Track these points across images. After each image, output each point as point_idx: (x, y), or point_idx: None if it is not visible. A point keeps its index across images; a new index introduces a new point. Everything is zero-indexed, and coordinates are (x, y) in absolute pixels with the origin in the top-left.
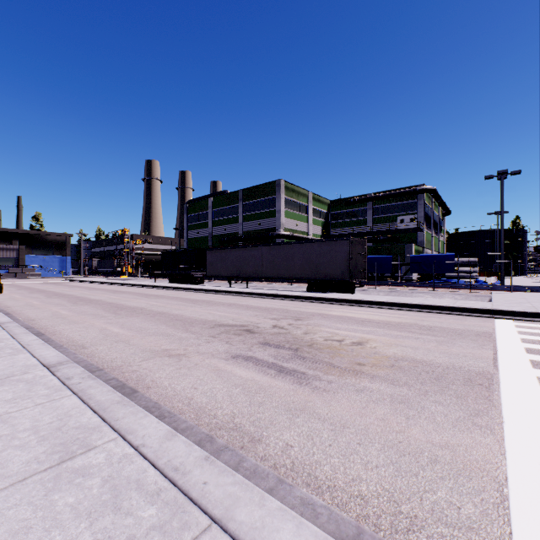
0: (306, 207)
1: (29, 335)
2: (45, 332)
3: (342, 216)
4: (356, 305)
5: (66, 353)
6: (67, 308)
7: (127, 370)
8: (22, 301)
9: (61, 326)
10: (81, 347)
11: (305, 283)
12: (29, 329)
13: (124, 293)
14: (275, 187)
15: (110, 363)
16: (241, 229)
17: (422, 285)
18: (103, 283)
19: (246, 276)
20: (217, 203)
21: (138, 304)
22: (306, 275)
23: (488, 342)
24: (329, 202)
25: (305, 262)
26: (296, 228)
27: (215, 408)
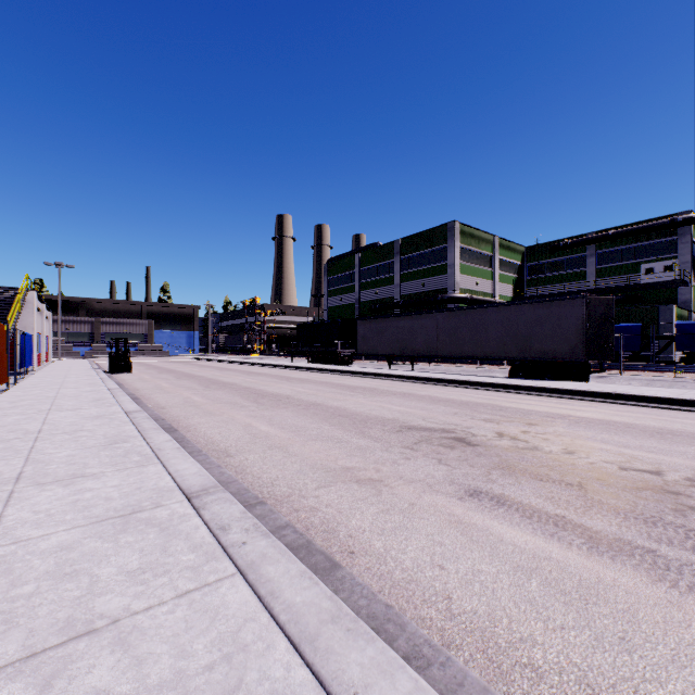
0: (490, 259)
1: (160, 432)
2: (178, 425)
3: (544, 268)
4: (615, 401)
5: (207, 463)
6: (199, 393)
7: (301, 506)
8: (151, 383)
9: (195, 418)
10: (224, 453)
11: (496, 365)
12: (159, 421)
13: (260, 375)
14: (446, 233)
15: (270, 487)
16: (398, 293)
17: None
18: (233, 363)
19: (413, 354)
20: (365, 260)
21: (281, 390)
22: (508, 353)
23: None
24: (524, 249)
25: (507, 334)
26: (476, 288)
27: (520, 641)
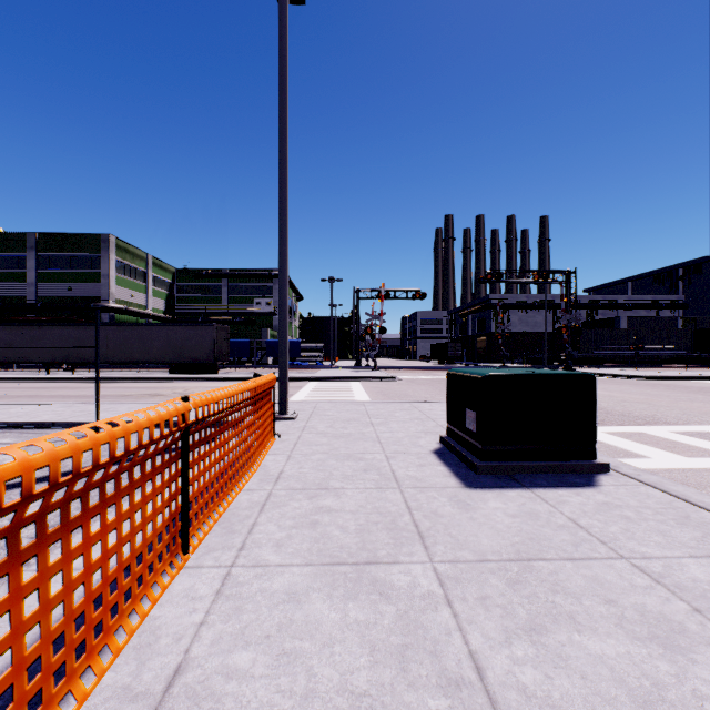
0: (145, 274)
1: None
2: None
3: (192, 289)
4: (226, 381)
5: None
6: None
7: None
8: None
9: None
10: None
11: (156, 368)
12: None
13: None
14: (100, 243)
15: None
16: (34, 293)
17: (275, 367)
18: None
19: (81, 361)
20: None
21: None
22: (169, 358)
23: (299, 388)
24: (175, 270)
25: (168, 346)
26: (131, 299)
27: None
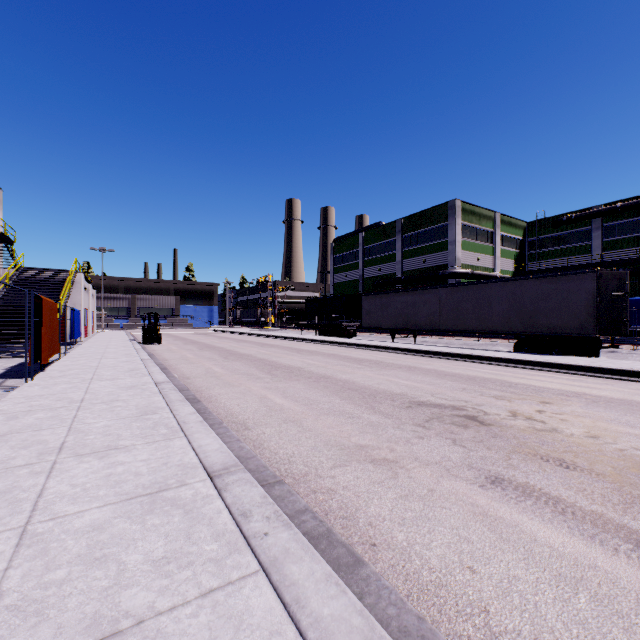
0: (491, 235)
1: (184, 404)
2: (201, 396)
3: (546, 243)
4: (632, 379)
5: (227, 437)
6: (219, 364)
7: (318, 487)
8: (177, 353)
9: (216, 388)
10: (243, 426)
11: (499, 338)
12: (184, 391)
13: (272, 346)
14: (447, 211)
15: (287, 464)
16: (400, 269)
17: None
18: (248, 335)
19: (416, 328)
20: (369, 239)
21: (292, 362)
22: (513, 328)
23: None
24: (525, 224)
25: (511, 309)
26: (477, 263)
27: None
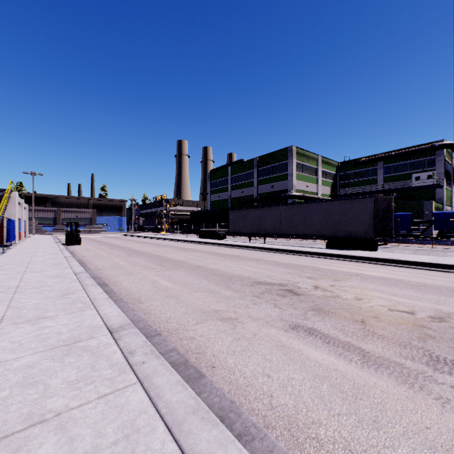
0: (316, 170)
1: (96, 287)
2: (109, 282)
3: (350, 176)
4: (391, 264)
5: (126, 308)
6: (124, 259)
7: (184, 336)
8: (93, 252)
9: (120, 276)
10: (138, 301)
11: (319, 239)
12: (96, 279)
13: (165, 246)
14: (287, 153)
15: (165, 324)
16: (256, 192)
17: None
18: (148, 238)
19: (265, 233)
20: (235, 171)
21: (178, 257)
22: (325, 232)
23: None
24: (337, 164)
25: (324, 220)
26: (306, 189)
27: (312, 423)
